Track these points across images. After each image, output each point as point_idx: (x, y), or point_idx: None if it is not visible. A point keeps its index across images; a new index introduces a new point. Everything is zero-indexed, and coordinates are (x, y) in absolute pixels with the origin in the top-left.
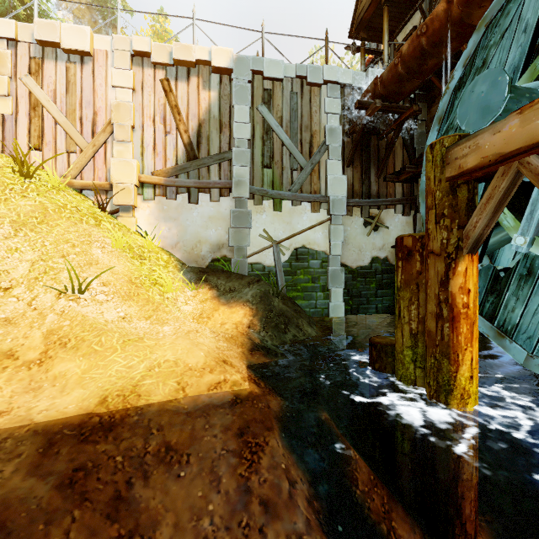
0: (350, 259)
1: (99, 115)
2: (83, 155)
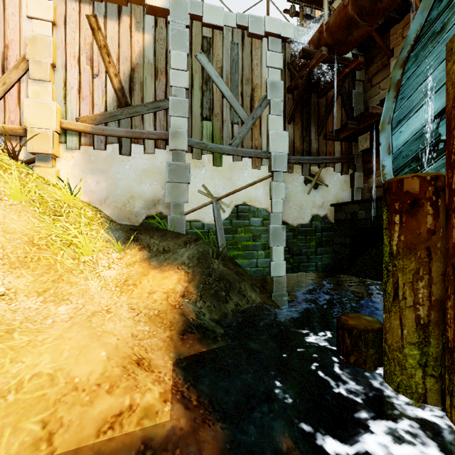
0: (291, 217)
1: (11, 49)
2: None
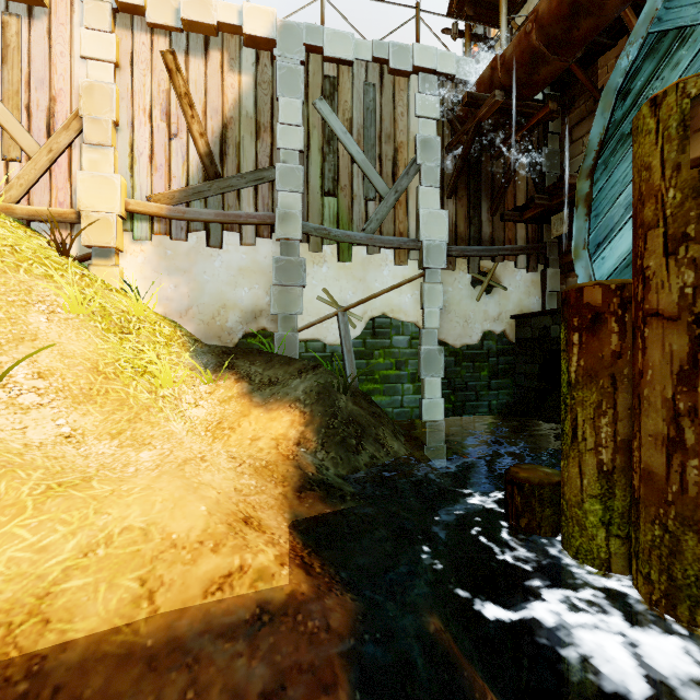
0: (452, 335)
1: (60, 103)
2: (32, 165)
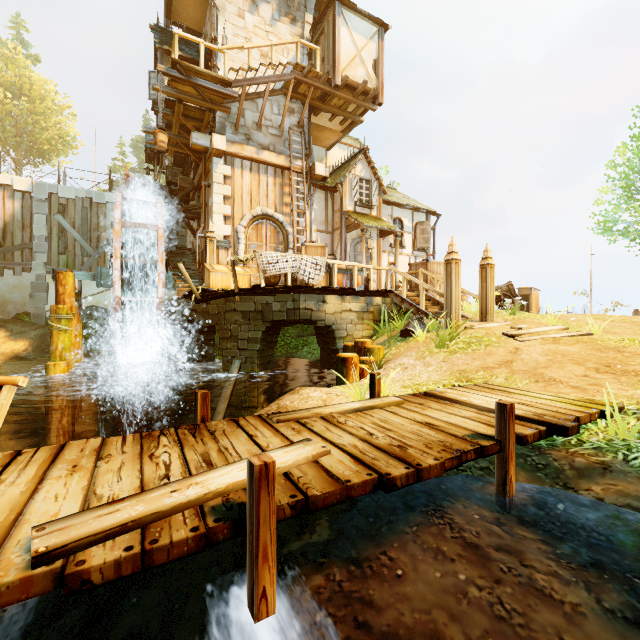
0: None
1: None
2: None
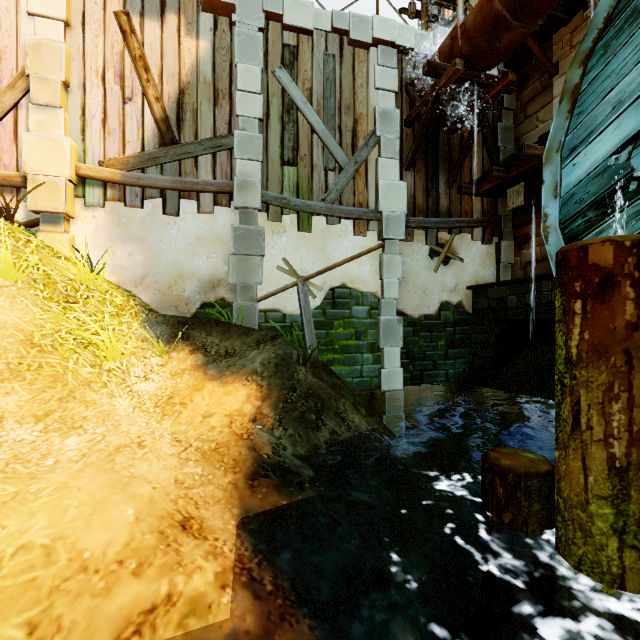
0: (411, 305)
1: (4, 60)
2: None
